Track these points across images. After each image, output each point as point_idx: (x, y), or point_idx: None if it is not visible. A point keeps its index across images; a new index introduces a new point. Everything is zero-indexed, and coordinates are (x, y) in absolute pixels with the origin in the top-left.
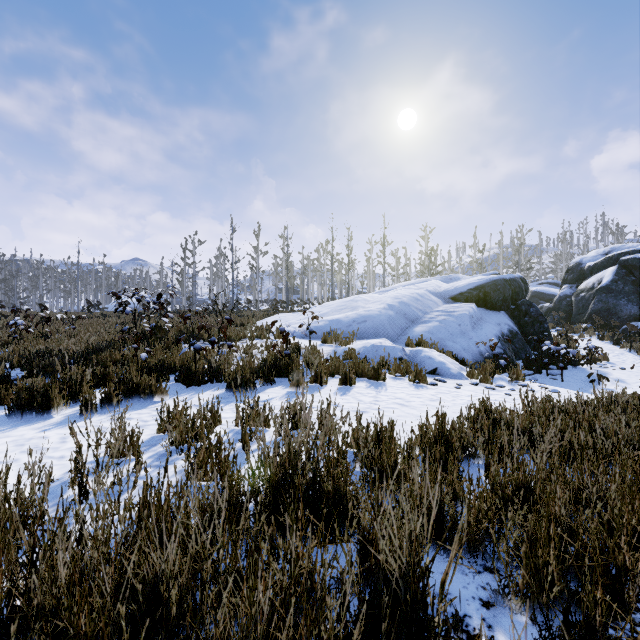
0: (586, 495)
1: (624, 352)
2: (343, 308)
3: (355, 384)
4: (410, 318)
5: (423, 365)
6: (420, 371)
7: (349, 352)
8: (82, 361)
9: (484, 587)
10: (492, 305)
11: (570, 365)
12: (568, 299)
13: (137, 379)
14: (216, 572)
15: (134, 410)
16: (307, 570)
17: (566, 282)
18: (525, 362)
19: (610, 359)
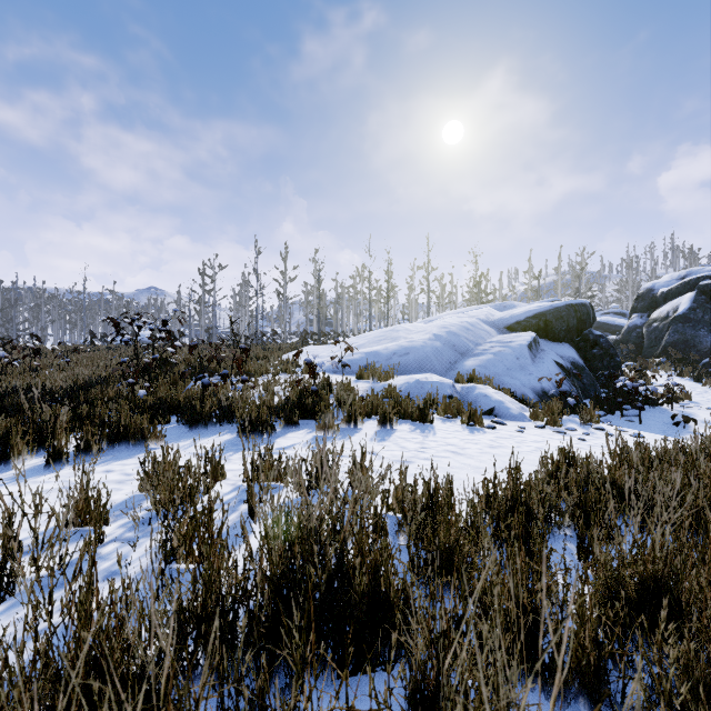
0: None
1: (707, 390)
2: (382, 339)
3: (397, 427)
4: (460, 350)
5: (477, 404)
6: (475, 411)
7: (389, 389)
8: (65, 399)
9: None
10: (554, 336)
11: (647, 405)
12: (638, 330)
13: (125, 421)
14: None
15: (118, 460)
16: None
17: (636, 311)
18: (595, 401)
19: (693, 398)
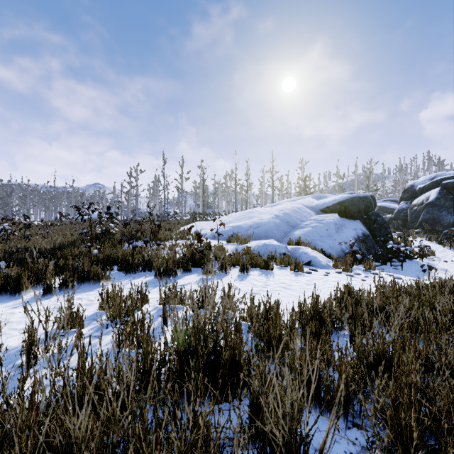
0: (432, 361)
1: (446, 249)
2: (243, 217)
3: (251, 272)
4: (291, 225)
5: (301, 258)
6: (298, 263)
7: (246, 249)
8: (49, 255)
9: (354, 442)
10: (350, 215)
11: (407, 259)
12: (404, 211)
13: (87, 269)
14: (124, 436)
15: (84, 292)
16: (203, 434)
17: (403, 199)
18: (374, 256)
19: (436, 254)
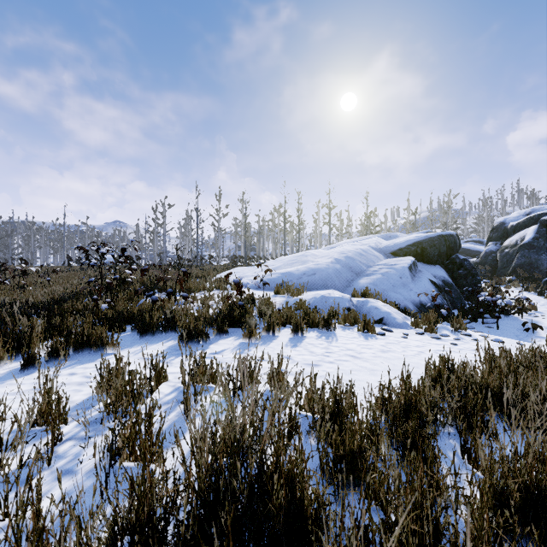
0: None
1: None
2: (294, 262)
3: (306, 334)
4: (355, 271)
5: (370, 315)
6: (368, 321)
7: (300, 302)
8: (43, 312)
9: None
10: (428, 259)
11: (502, 314)
12: (493, 255)
13: (88, 331)
14: None
15: (81, 364)
16: None
17: (491, 240)
18: (461, 311)
19: (538, 308)
